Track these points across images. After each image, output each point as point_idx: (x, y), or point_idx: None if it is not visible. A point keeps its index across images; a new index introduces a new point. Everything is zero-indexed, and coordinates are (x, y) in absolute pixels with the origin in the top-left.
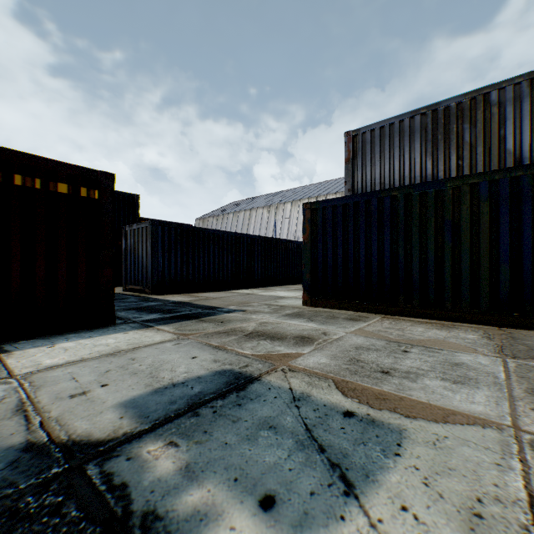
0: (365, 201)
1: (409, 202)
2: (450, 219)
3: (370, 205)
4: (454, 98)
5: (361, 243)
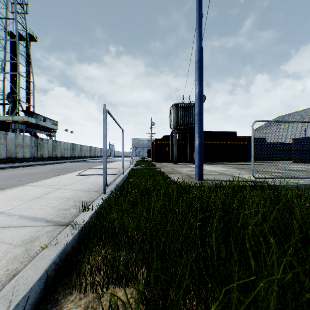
0: (307, 138)
1: None
2: None
3: (308, 139)
4: None
5: (306, 148)
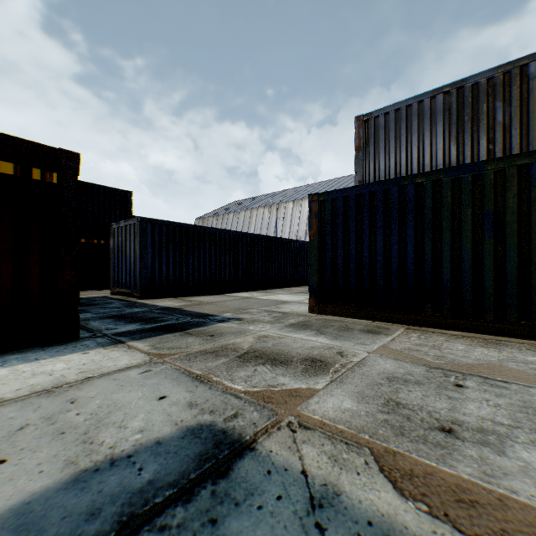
0: (383, 190)
1: (438, 190)
2: (492, 210)
3: (390, 195)
4: (484, 73)
5: (378, 240)
